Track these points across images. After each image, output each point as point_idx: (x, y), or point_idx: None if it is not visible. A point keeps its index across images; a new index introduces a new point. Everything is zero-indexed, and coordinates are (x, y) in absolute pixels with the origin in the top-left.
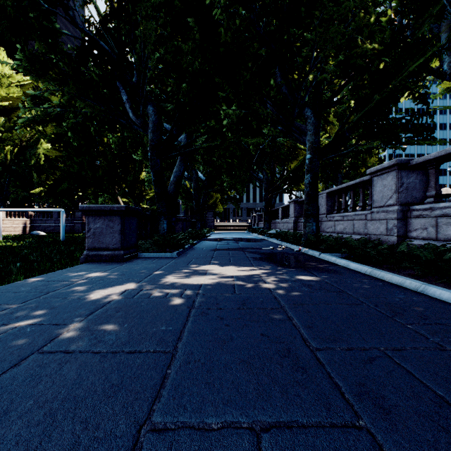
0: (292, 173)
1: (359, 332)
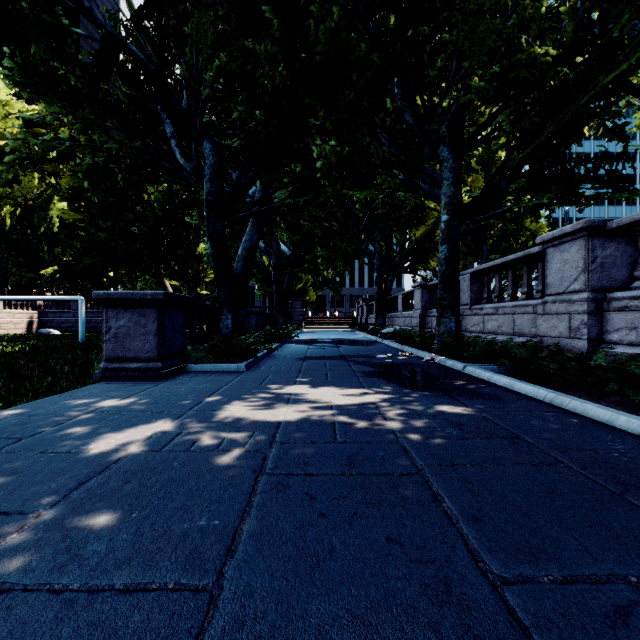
0: (418, 244)
1: (572, 532)
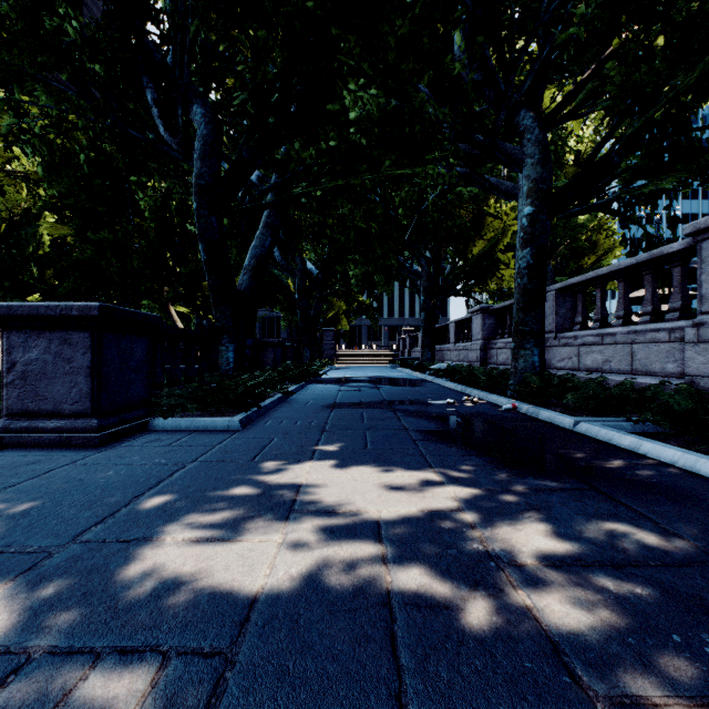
0: (474, 260)
1: None
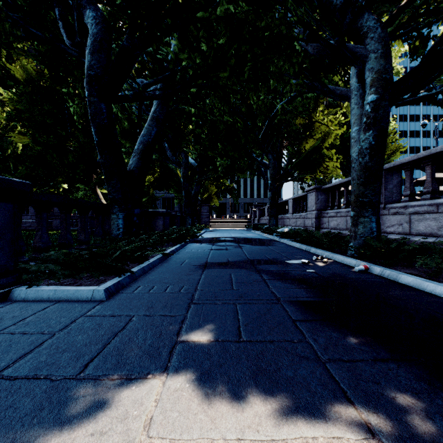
0: (306, 155)
1: None
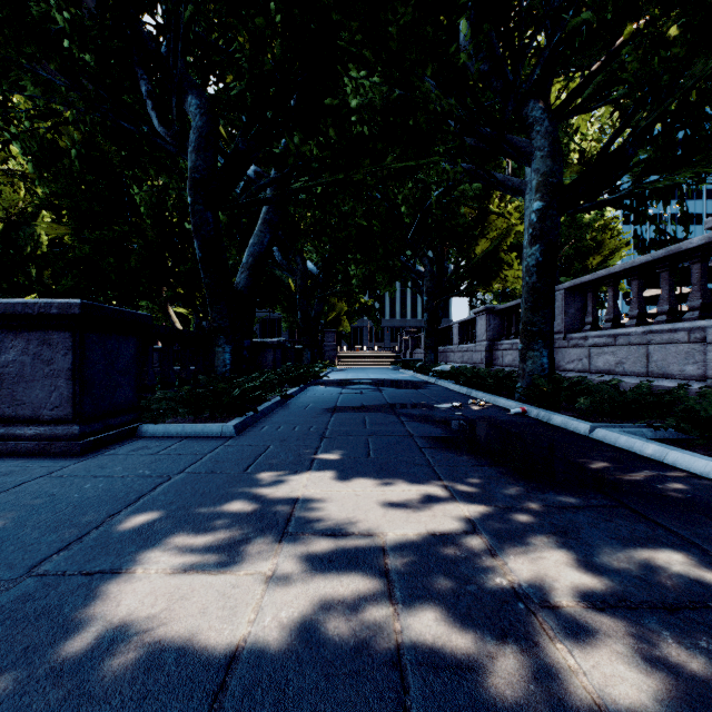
0: (478, 260)
1: None
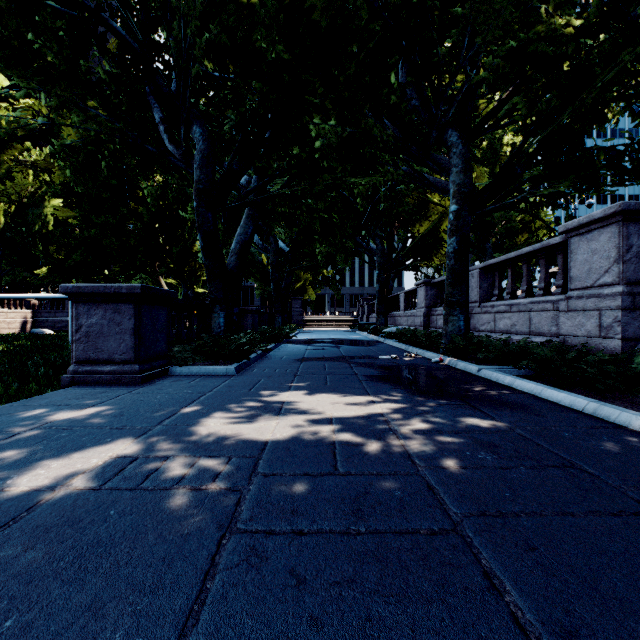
0: (421, 240)
1: None
